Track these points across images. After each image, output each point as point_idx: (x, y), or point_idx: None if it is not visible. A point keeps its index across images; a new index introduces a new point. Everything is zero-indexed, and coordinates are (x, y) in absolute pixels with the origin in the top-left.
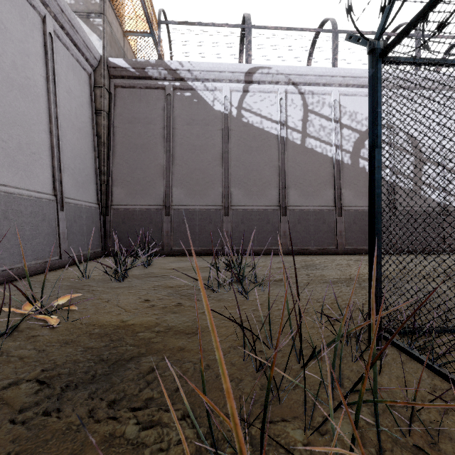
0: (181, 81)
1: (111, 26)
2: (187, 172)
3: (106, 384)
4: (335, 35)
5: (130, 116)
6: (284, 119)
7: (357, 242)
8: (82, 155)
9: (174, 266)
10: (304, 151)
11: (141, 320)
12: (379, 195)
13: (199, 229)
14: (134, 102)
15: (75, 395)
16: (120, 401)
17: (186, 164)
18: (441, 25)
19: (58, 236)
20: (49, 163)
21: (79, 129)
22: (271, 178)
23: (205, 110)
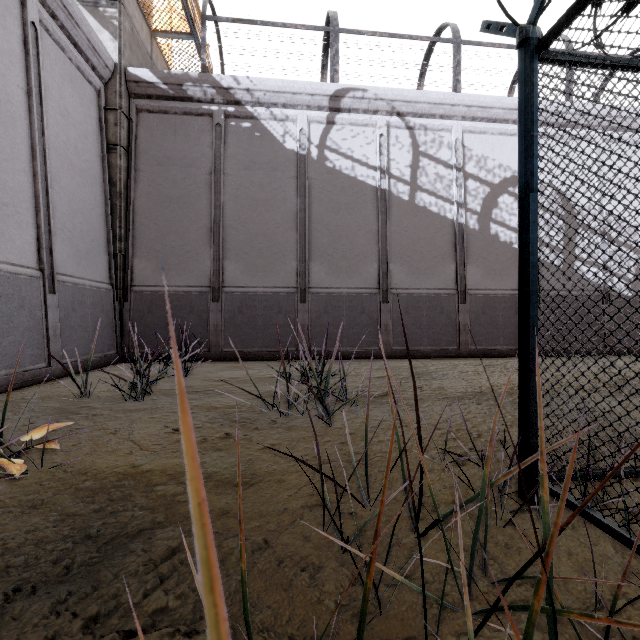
0: (237, 105)
1: (132, 21)
2: (245, 238)
3: (87, 584)
4: (456, 47)
5: (160, 155)
6: (386, 164)
7: (487, 340)
8: (86, 210)
9: (225, 377)
10: (414, 211)
11: (164, 464)
12: (535, 266)
13: (263, 322)
14: (166, 133)
15: (27, 608)
16: (108, 617)
17: (244, 227)
18: (629, 5)
19: (46, 332)
20: (31, 221)
21: (82, 171)
22: (367, 248)
23: (271, 149)
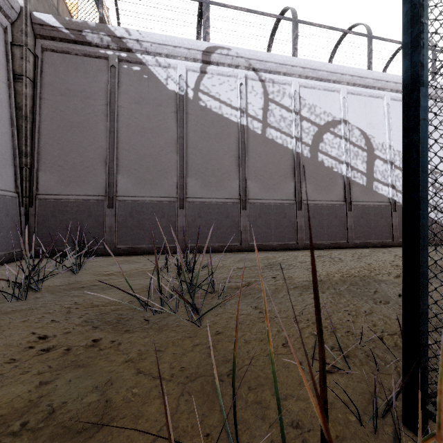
0: (128, 52)
1: None
2: (135, 158)
3: None
4: (295, 24)
5: (63, 87)
6: (244, 106)
7: (316, 237)
8: None
9: (113, 271)
10: (265, 142)
11: (1, 398)
12: (425, 169)
13: (149, 224)
14: (68, 70)
15: None
16: None
17: (134, 149)
18: None
19: None
20: None
21: None
22: (230, 168)
23: (157, 88)
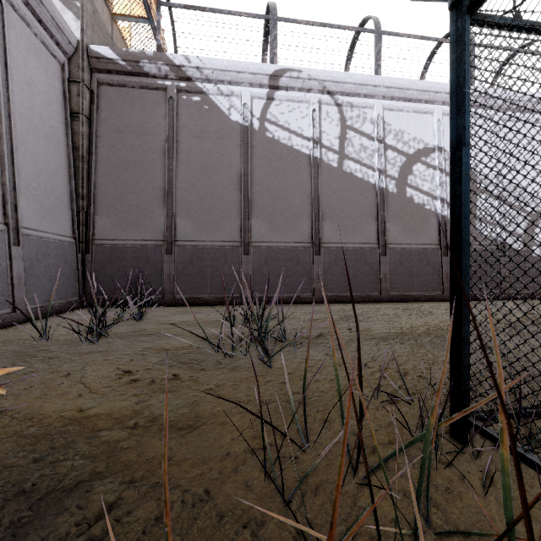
0: (188, 81)
1: (94, 4)
2: (195, 198)
3: None
4: (378, 36)
5: (119, 124)
6: (318, 135)
7: (404, 287)
8: (50, 171)
9: (176, 320)
10: (342, 176)
11: (111, 408)
12: (467, 217)
13: (211, 272)
14: (124, 104)
15: None
16: None
17: (194, 188)
18: None
19: (11, 280)
20: None
21: (46, 135)
22: (301, 207)
23: (218, 120)
